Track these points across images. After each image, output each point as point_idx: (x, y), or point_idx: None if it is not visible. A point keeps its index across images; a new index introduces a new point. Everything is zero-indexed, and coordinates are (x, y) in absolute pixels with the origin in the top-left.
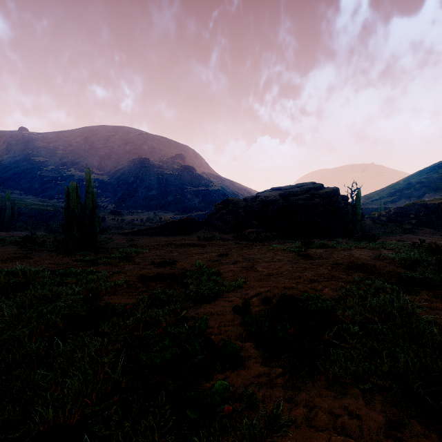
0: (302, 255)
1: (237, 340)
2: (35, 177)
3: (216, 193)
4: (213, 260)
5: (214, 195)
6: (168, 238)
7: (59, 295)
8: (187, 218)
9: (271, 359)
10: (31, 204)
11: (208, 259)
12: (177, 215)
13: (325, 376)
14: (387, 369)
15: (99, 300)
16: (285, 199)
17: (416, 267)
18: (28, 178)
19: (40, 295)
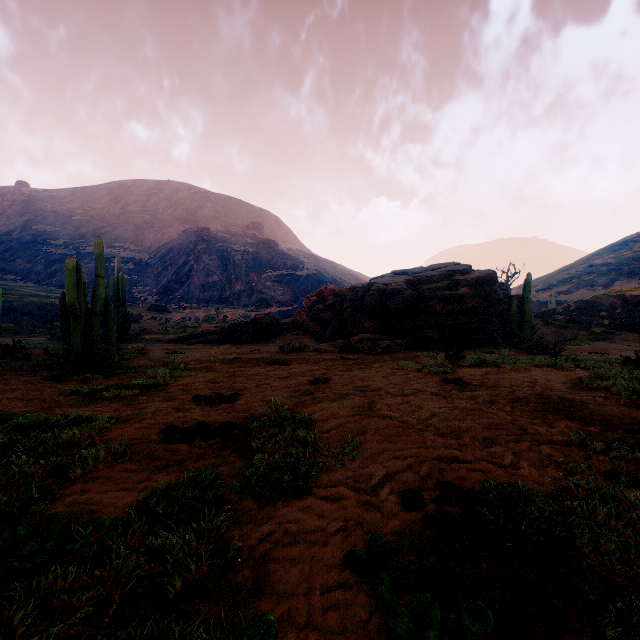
0: (452, 381)
1: None
2: (38, 255)
3: (309, 279)
4: (302, 391)
5: (306, 283)
6: (232, 349)
7: None
8: (263, 317)
9: None
10: (29, 296)
11: (294, 389)
12: (251, 312)
13: None
14: None
15: (62, 496)
16: (415, 289)
17: None
18: (28, 256)
19: None
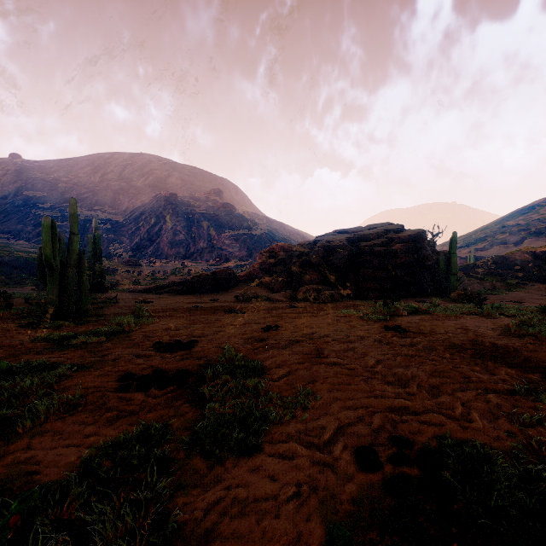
0: (392, 328)
1: None
2: (28, 217)
3: (262, 237)
4: (255, 337)
5: (259, 241)
6: (194, 298)
7: None
8: (222, 270)
9: None
10: (19, 252)
11: (248, 336)
12: (212, 266)
13: None
14: None
15: (5, 453)
16: (355, 245)
17: None
18: (19, 218)
19: None
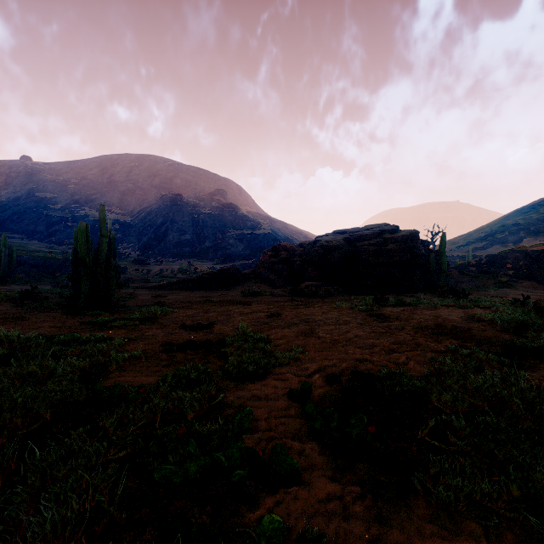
0: (375, 315)
1: (293, 440)
2: (40, 218)
3: (265, 237)
4: (261, 321)
5: (262, 240)
6: (204, 294)
7: (51, 371)
8: (229, 268)
9: (344, 471)
10: (34, 251)
11: (255, 321)
12: (217, 265)
13: (425, 499)
14: (517, 490)
15: (107, 378)
16: (351, 245)
17: (524, 332)
18: (32, 219)
19: (24, 373)
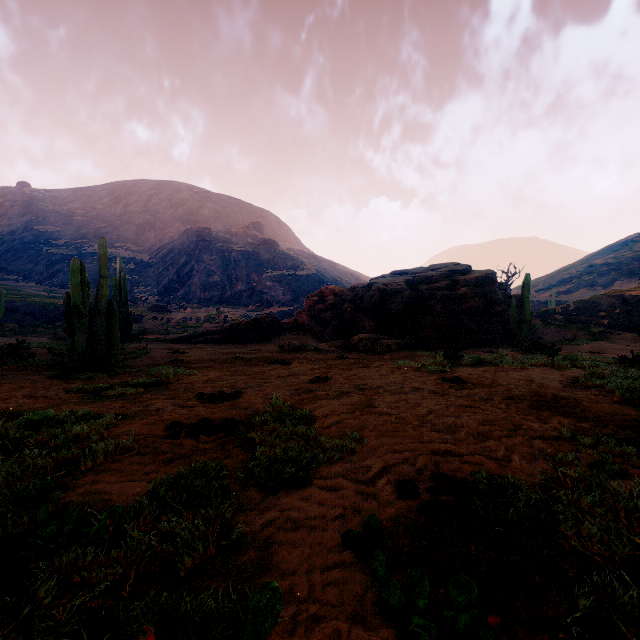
0: (450, 379)
1: (353, 623)
2: (40, 256)
3: (309, 279)
4: (303, 389)
5: (306, 283)
6: (234, 348)
7: None
8: (264, 317)
9: None
10: (31, 296)
11: (295, 387)
12: (252, 312)
13: None
14: None
15: (75, 486)
16: (414, 289)
17: None
18: (29, 257)
19: None
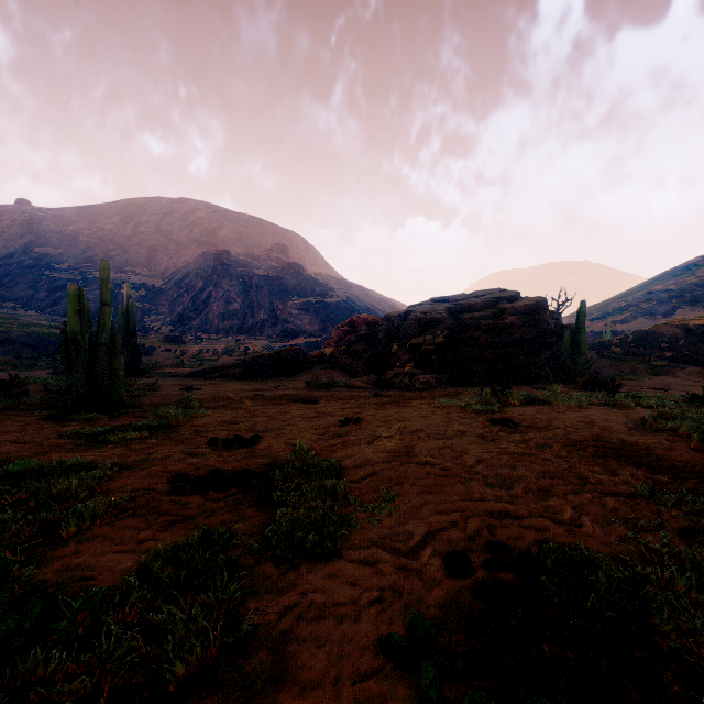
0: (500, 421)
1: None
2: (40, 281)
3: (339, 307)
4: (332, 433)
5: (336, 311)
6: (254, 385)
7: None
8: (289, 349)
9: None
10: (29, 325)
11: (322, 431)
12: (275, 344)
13: None
14: None
15: (51, 559)
16: (456, 318)
17: None
18: (29, 282)
19: None
